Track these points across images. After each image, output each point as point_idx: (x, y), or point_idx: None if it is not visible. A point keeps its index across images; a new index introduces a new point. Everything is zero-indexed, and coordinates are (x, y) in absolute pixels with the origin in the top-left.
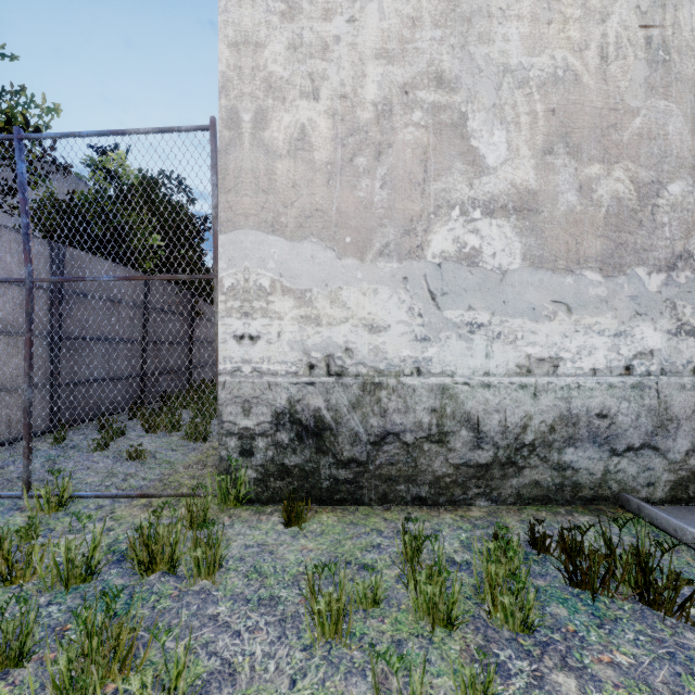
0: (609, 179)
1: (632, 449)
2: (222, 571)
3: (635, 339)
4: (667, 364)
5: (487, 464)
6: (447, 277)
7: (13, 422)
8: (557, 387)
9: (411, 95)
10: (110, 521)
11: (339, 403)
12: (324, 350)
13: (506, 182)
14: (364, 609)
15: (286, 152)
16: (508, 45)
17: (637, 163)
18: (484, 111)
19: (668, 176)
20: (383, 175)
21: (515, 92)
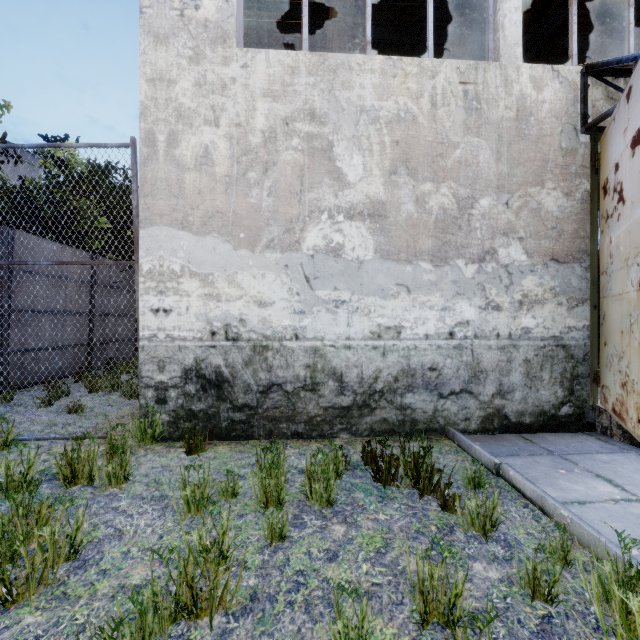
0: (438, 194)
1: (454, 393)
2: (129, 483)
3: (456, 312)
4: (479, 331)
5: (348, 406)
6: (319, 265)
7: None
8: (400, 348)
9: (290, 125)
10: (46, 456)
11: (235, 361)
12: (223, 320)
13: (362, 195)
14: (225, 500)
15: (193, 166)
16: (364, 91)
17: (458, 183)
18: (346, 140)
19: (479, 193)
20: (270, 186)
21: (369, 127)
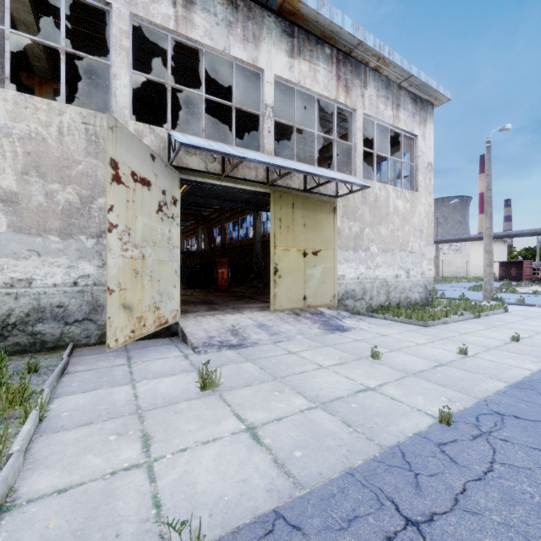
0: (64, 192)
1: (78, 321)
2: None
3: (80, 269)
4: (97, 281)
5: None
6: None
7: None
8: (32, 293)
9: None
10: None
11: None
12: None
13: None
14: None
15: None
16: None
17: (81, 186)
18: None
19: (98, 195)
20: None
21: (2, 139)
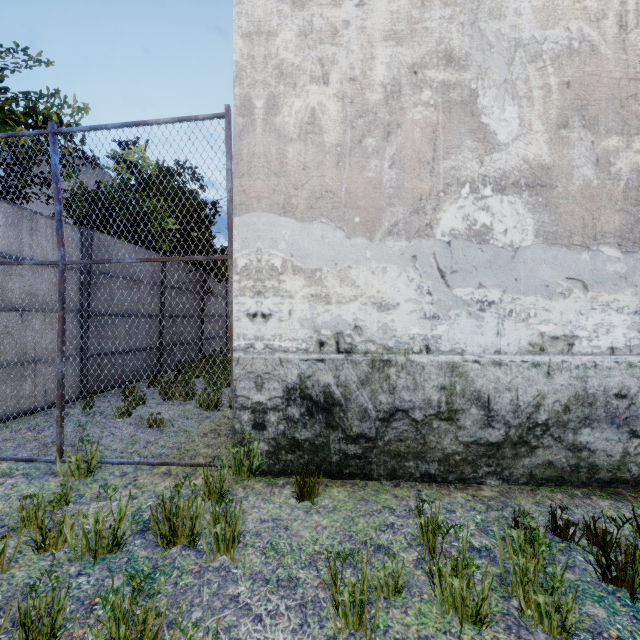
0: (629, 151)
1: None
2: (239, 547)
3: None
4: None
5: (497, 442)
6: (457, 255)
7: (48, 393)
8: (572, 365)
9: (419, 74)
10: (133, 489)
11: (348, 379)
12: (333, 327)
13: (518, 158)
14: (385, 597)
15: (296, 136)
16: (520, 19)
17: None
18: (495, 87)
19: None
20: (392, 155)
21: (527, 67)
